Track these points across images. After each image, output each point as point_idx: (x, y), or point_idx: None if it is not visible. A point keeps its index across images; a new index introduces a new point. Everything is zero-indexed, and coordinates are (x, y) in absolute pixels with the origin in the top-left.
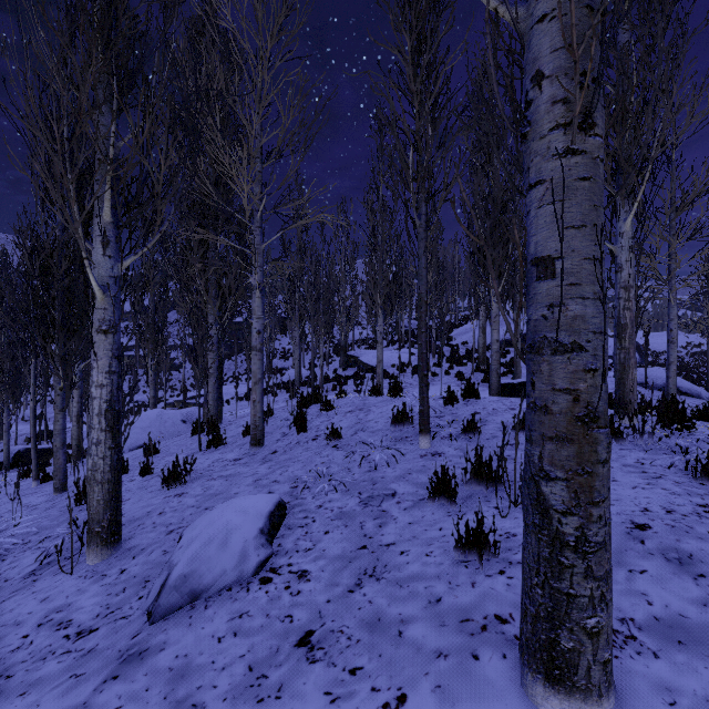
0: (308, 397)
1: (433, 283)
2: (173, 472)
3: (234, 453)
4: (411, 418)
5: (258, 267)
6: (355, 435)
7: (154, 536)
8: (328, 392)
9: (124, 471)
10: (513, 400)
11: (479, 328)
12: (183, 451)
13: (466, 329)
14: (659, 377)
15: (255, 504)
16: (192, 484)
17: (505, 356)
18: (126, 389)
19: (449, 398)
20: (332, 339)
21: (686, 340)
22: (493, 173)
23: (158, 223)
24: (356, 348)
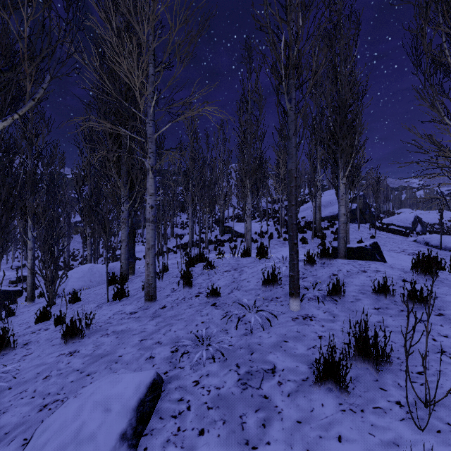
0: (195, 256)
1: (283, 176)
2: (71, 328)
3: (132, 306)
4: (279, 279)
5: (151, 153)
6: (231, 294)
7: (26, 412)
8: (211, 251)
9: (46, 318)
10: (360, 262)
11: (316, 207)
12: (97, 300)
13: (304, 208)
14: (449, 241)
15: (122, 393)
16: (87, 340)
17: (333, 226)
18: (81, 248)
19: (308, 261)
20: (214, 215)
21: (449, 216)
22: (341, 80)
23: (29, 88)
24: (230, 221)
